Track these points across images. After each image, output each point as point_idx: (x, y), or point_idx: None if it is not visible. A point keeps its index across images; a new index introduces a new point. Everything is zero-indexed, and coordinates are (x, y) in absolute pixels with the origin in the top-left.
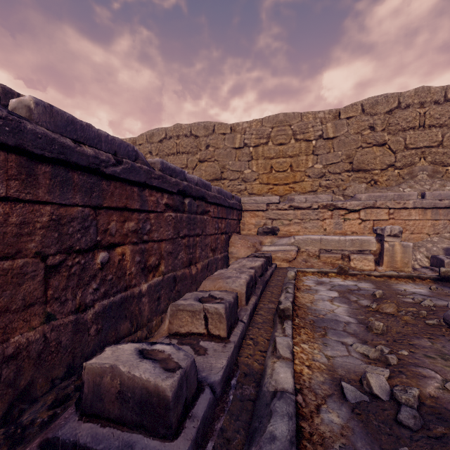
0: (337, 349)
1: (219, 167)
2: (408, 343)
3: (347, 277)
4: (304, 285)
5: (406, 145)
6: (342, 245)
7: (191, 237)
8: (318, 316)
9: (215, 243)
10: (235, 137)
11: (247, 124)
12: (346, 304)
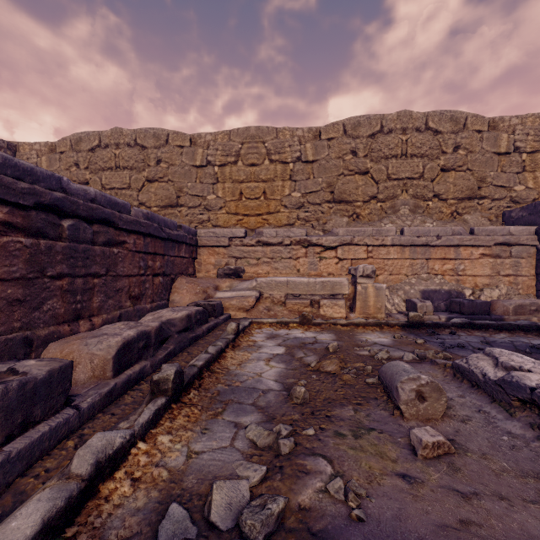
0: (217, 438)
1: (175, 190)
2: (327, 415)
3: (310, 327)
4: (249, 340)
5: (389, 175)
6: (312, 288)
7: (79, 277)
8: (232, 385)
9: (140, 288)
10: (196, 152)
11: (211, 137)
12: (285, 364)
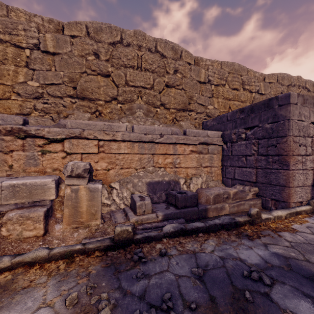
0: None
1: None
2: None
3: None
4: None
5: (127, 82)
6: None
7: None
8: None
9: None
10: None
11: None
12: None
